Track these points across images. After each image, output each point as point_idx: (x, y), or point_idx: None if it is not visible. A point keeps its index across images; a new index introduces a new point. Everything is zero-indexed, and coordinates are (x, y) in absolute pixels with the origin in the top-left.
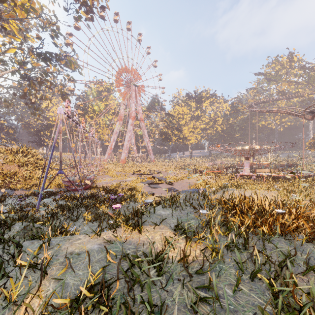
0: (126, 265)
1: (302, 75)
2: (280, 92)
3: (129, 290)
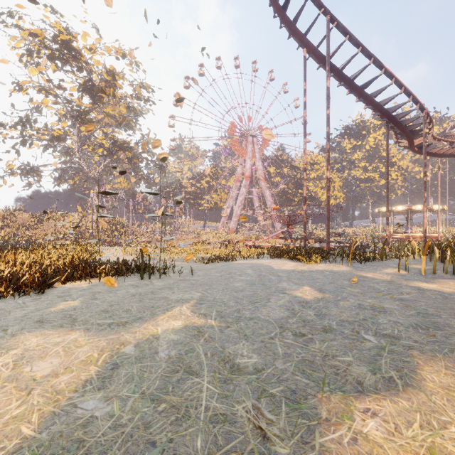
0: None
1: None
2: None
3: None
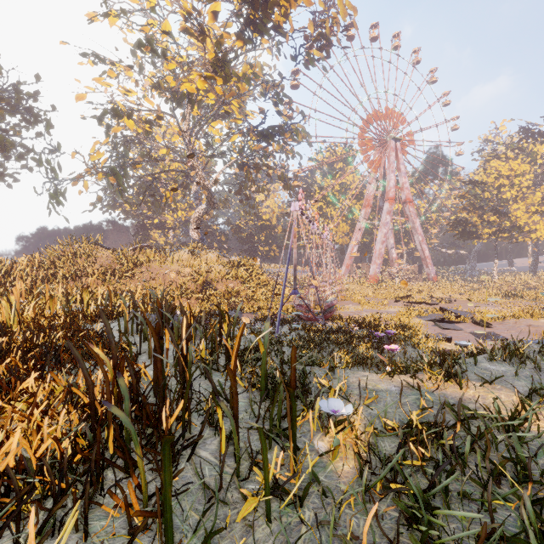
0: (450, 419)
1: None
2: None
3: (470, 443)
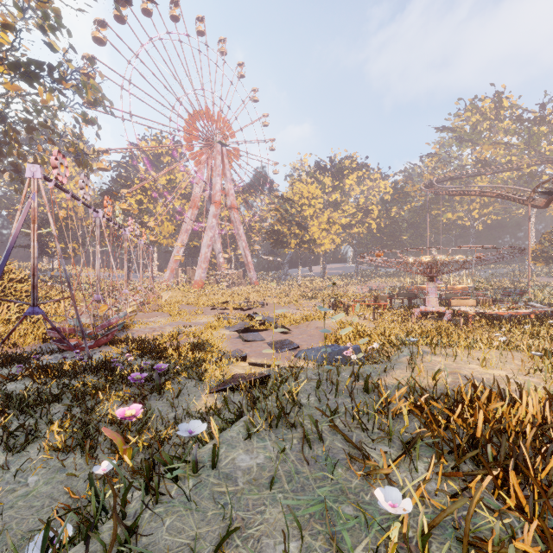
0: None
1: (518, 131)
2: (480, 162)
3: None
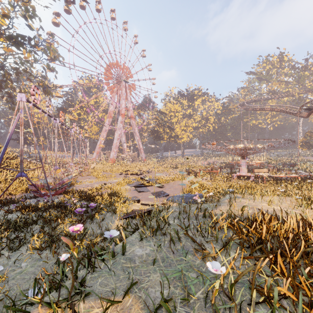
0: None
1: (292, 74)
2: (271, 91)
3: None
